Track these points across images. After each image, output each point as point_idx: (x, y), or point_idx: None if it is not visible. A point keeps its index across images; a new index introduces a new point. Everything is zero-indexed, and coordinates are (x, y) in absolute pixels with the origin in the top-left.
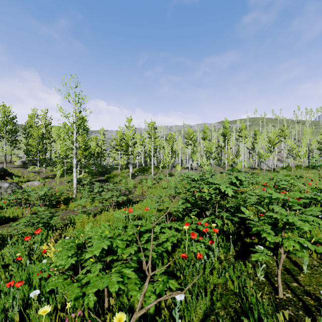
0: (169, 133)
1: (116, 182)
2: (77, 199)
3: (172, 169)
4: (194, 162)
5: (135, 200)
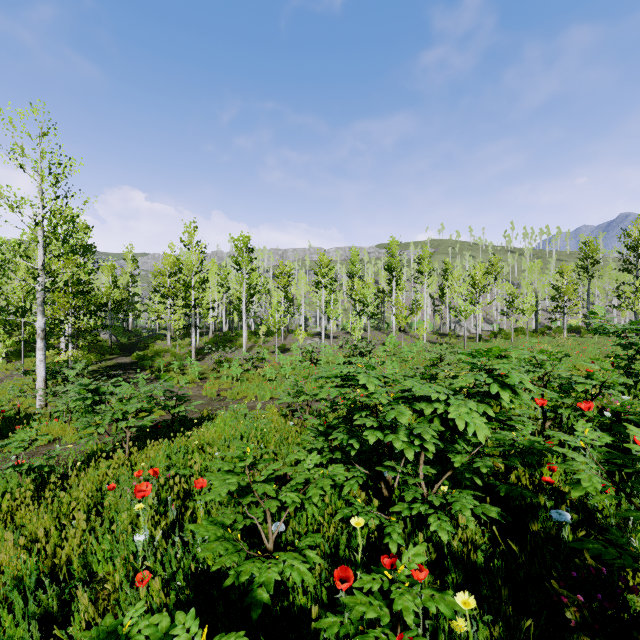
0: (280, 262)
1: (160, 370)
2: (41, 420)
3: (287, 338)
4: (332, 323)
5: (197, 414)
